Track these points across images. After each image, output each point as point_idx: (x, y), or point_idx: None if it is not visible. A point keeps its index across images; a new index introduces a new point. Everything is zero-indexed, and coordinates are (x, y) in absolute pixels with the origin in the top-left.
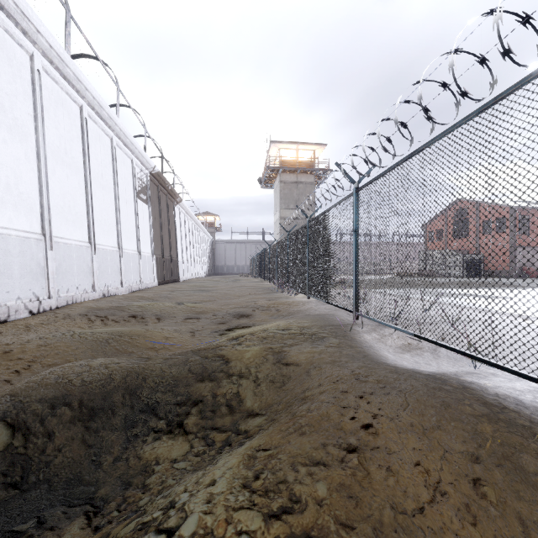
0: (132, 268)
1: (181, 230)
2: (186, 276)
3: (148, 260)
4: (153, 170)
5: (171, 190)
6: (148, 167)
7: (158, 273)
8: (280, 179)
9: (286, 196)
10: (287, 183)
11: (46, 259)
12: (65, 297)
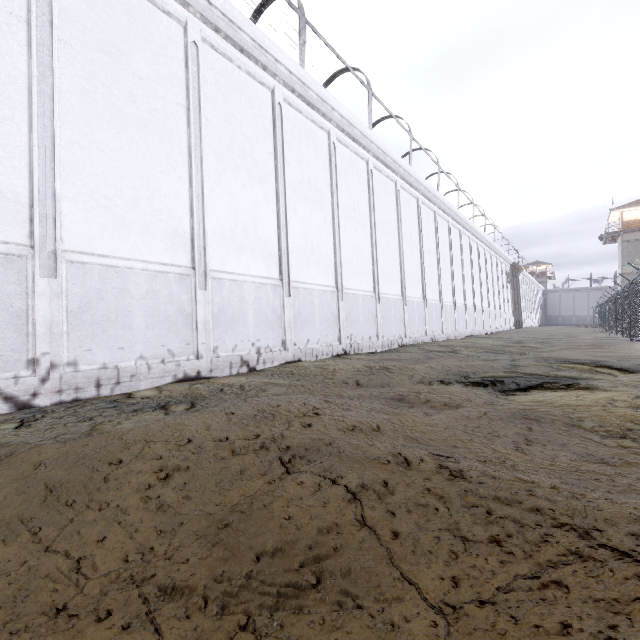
0: (507, 319)
1: (522, 292)
2: (525, 325)
3: (511, 314)
4: (511, 263)
5: (518, 267)
6: (509, 263)
7: (514, 322)
8: (622, 239)
9: (629, 253)
10: (631, 242)
11: (495, 316)
12: (498, 329)
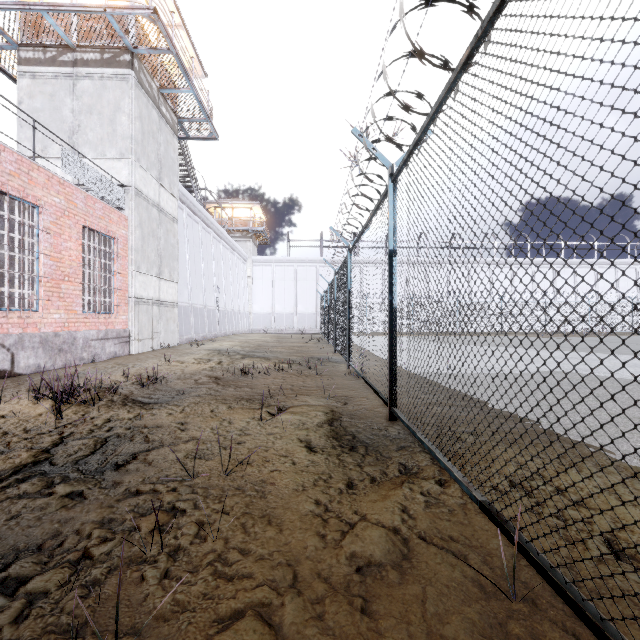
0: None
1: None
2: None
3: None
4: None
5: None
6: None
7: None
8: None
9: None
10: None
11: None
12: None
